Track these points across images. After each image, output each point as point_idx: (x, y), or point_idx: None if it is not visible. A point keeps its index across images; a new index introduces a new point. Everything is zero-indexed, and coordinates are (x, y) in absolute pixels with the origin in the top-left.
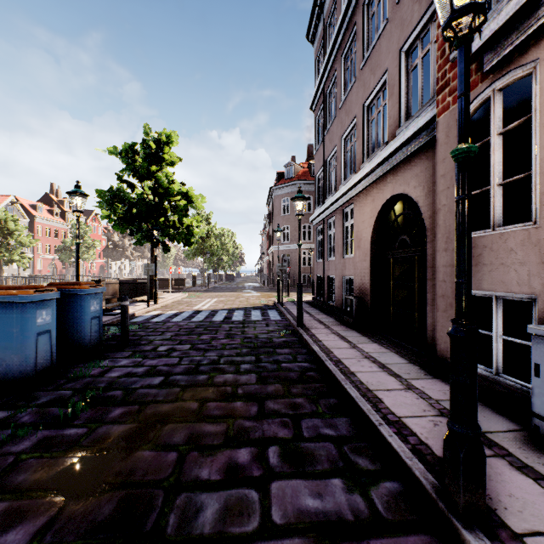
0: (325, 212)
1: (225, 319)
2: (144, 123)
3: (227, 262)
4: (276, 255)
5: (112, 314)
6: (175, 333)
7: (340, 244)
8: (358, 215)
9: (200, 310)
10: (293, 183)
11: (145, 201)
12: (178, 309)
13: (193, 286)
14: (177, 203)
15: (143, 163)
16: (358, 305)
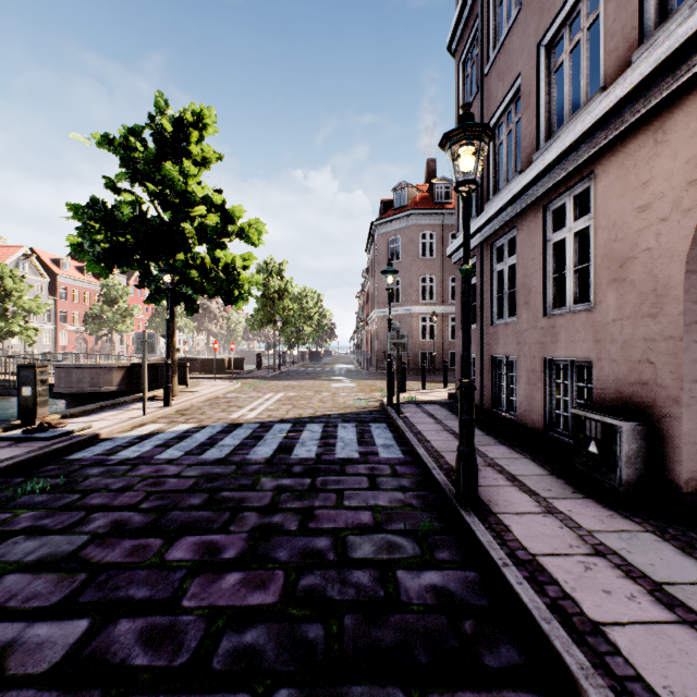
0: (486, 226)
1: (277, 452)
2: (157, 92)
3: (310, 334)
4: (380, 323)
5: (43, 436)
6: (115, 521)
7: (535, 285)
8: (614, 197)
9: (238, 423)
10: (407, 213)
11: (146, 218)
12: (199, 420)
13: (257, 369)
14: (200, 220)
15: (146, 154)
16: (633, 443)
